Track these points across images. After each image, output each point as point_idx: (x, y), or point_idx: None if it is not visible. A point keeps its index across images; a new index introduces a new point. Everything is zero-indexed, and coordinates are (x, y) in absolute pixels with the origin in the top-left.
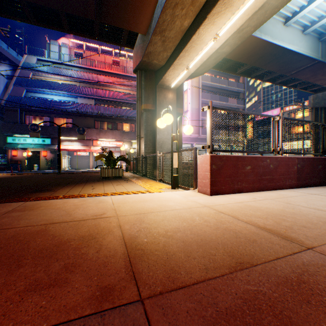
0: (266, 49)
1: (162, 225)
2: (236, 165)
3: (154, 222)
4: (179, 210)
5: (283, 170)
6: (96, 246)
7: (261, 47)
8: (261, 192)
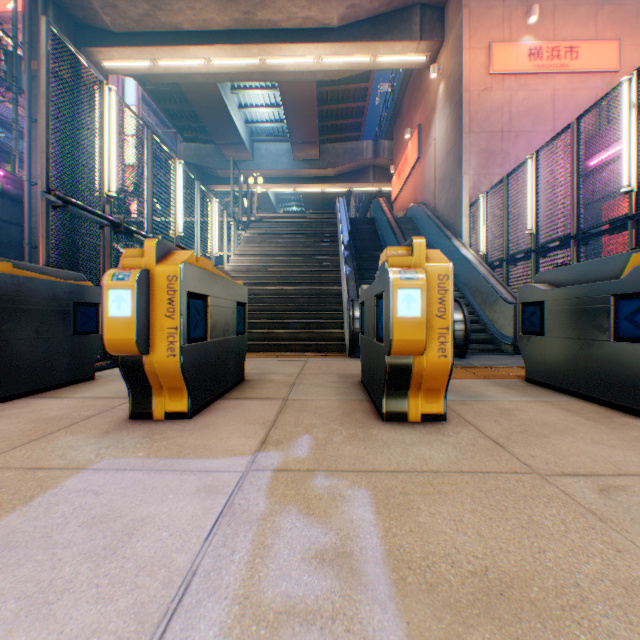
0: (264, 194)
1: None
2: None
3: None
4: None
5: None
6: None
7: (264, 192)
8: None
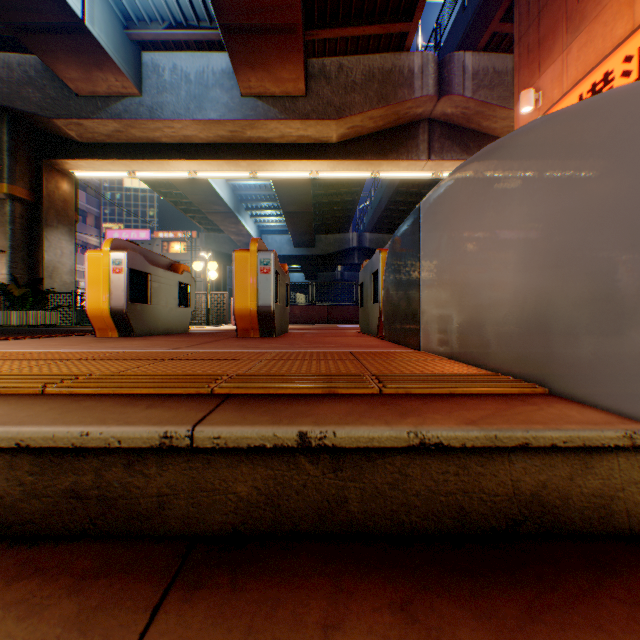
0: (203, 185)
1: None
2: None
3: None
4: None
5: None
6: None
7: (201, 181)
8: None
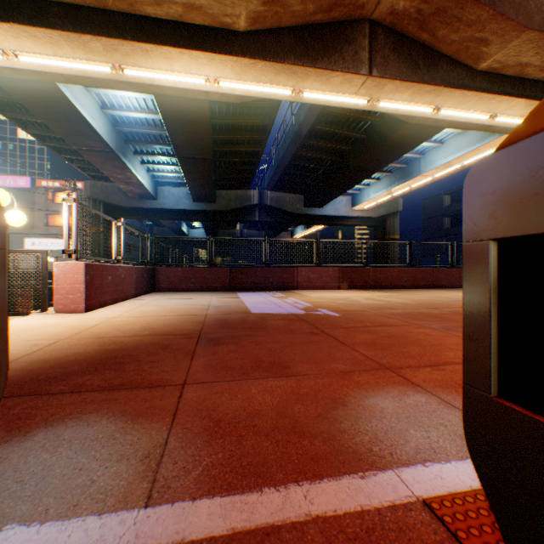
0: (62, 104)
1: (131, 328)
2: (103, 275)
3: (119, 330)
4: (104, 323)
5: (130, 280)
6: (133, 341)
7: (56, 97)
8: (120, 303)
